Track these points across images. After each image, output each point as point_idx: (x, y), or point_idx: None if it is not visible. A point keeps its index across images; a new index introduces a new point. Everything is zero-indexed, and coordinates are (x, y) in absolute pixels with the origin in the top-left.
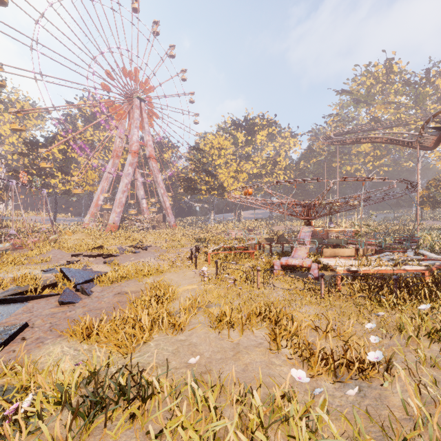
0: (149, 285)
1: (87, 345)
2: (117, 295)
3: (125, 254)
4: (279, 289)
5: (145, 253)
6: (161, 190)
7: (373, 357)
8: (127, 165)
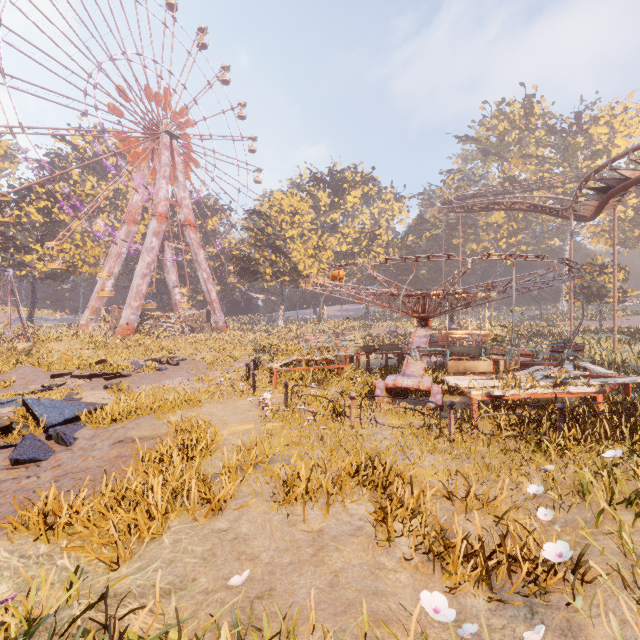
0: (174, 426)
1: (48, 545)
2: (117, 444)
3: (141, 373)
4: (384, 427)
5: (174, 370)
6: (204, 274)
7: (554, 554)
8: (150, 234)
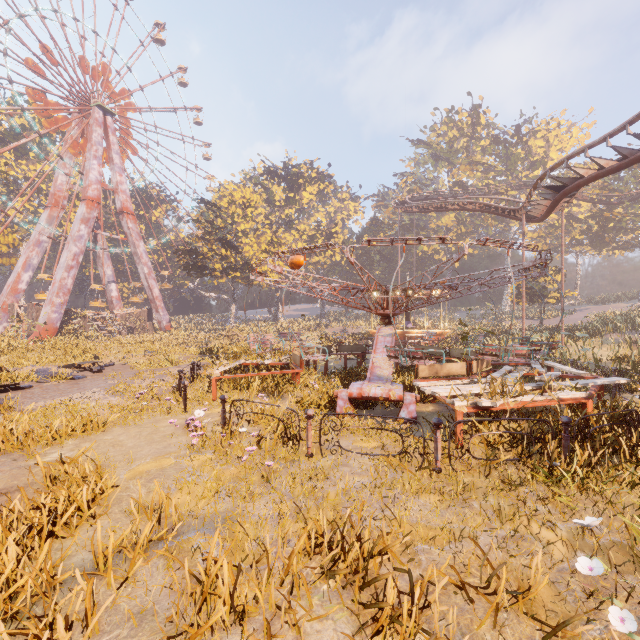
0: (43, 472)
1: None
2: None
3: (48, 383)
4: (351, 453)
5: (94, 378)
6: (144, 268)
7: None
8: (78, 221)
